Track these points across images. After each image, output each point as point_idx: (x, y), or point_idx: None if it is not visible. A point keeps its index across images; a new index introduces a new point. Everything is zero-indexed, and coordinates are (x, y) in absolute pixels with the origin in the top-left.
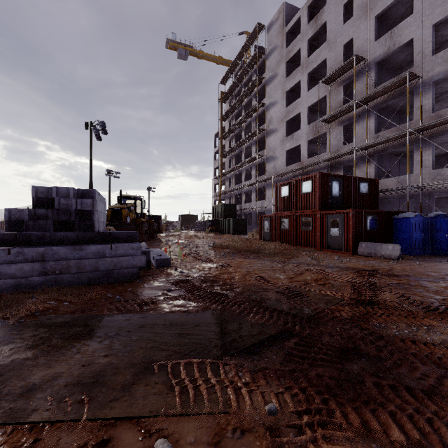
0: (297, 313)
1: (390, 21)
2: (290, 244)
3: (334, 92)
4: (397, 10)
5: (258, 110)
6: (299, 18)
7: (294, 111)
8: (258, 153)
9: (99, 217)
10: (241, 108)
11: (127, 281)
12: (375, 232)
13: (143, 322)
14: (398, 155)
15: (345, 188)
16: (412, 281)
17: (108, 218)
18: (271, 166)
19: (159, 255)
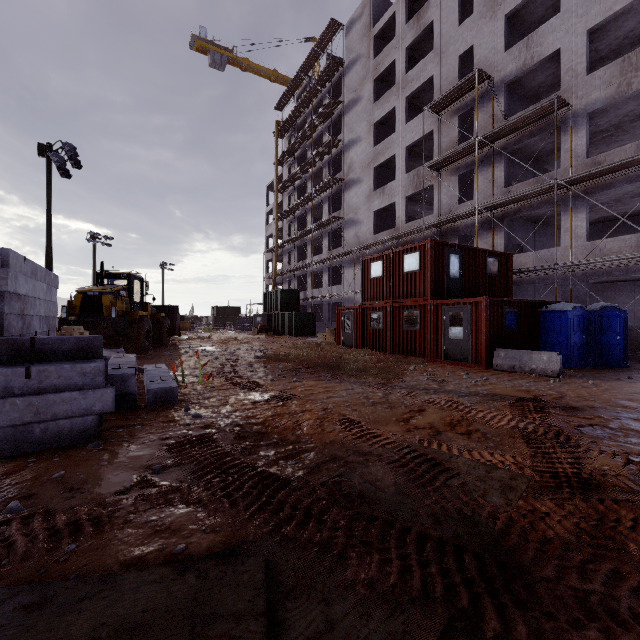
0: (457, 535)
1: (523, 26)
2: (384, 352)
3: (444, 125)
4: (534, 9)
5: (332, 150)
6: (393, 15)
7: (386, 153)
8: (332, 215)
9: (29, 307)
10: (307, 146)
11: (69, 445)
12: (516, 333)
13: (21, 634)
14: (534, 220)
15: (468, 266)
16: (610, 420)
17: (76, 311)
18: (352, 234)
19: (159, 379)
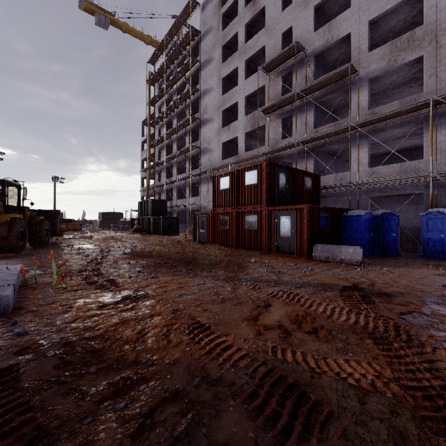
0: None
1: (325, 17)
2: (230, 247)
3: (272, 82)
4: (332, 6)
5: (192, 96)
6: None
7: (231, 100)
8: (192, 144)
9: None
10: (173, 93)
11: None
12: (327, 232)
13: None
14: (331, 154)
15: (291, 182)
16: (422, 306)
17: None
18: (206, 159)
19: None
